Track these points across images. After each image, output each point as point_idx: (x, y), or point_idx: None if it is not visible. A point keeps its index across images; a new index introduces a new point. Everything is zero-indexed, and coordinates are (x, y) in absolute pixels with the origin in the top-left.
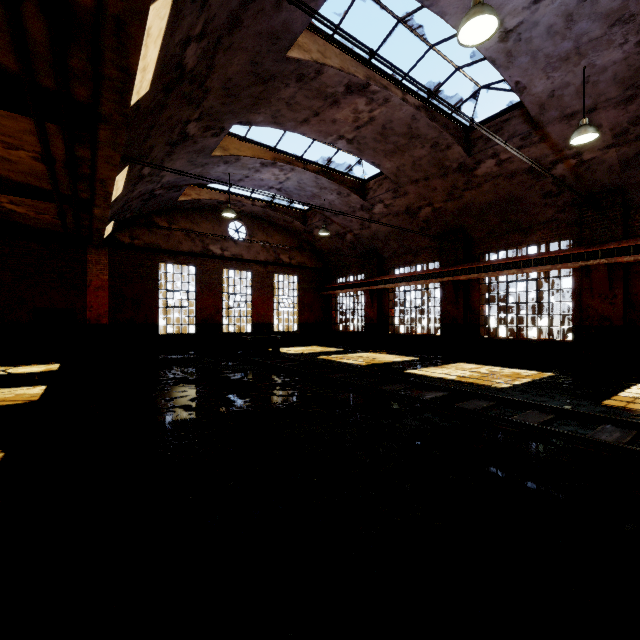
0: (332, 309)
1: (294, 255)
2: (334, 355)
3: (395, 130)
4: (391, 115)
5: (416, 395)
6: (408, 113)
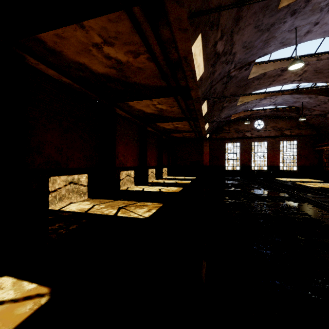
0: (323, 158)
1: (293, 130)
2: (308, 182)
3: (324, 68)
4: (315, 66)
5: (303, 195)
6: (325, 62)
